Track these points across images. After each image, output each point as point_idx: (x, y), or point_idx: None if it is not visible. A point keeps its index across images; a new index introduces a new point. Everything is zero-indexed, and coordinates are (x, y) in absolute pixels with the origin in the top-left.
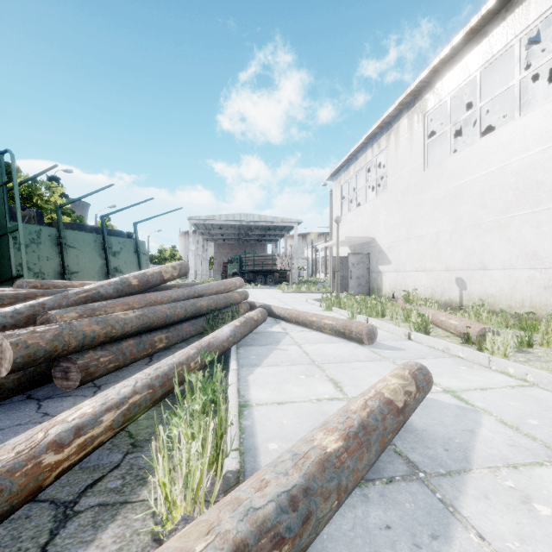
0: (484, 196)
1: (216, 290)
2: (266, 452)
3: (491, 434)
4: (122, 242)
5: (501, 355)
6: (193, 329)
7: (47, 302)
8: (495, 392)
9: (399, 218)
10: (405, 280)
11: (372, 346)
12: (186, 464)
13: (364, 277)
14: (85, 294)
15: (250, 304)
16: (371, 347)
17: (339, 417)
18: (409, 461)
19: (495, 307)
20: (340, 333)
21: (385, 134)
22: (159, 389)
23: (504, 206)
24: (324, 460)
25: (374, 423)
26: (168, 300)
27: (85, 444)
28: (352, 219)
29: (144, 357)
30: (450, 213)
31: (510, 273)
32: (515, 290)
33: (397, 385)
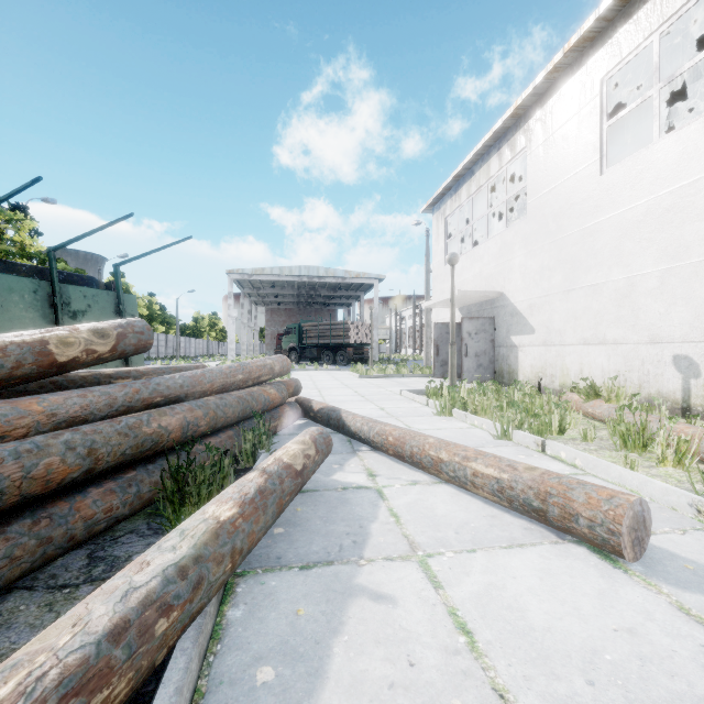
0: None
1: (221, 383)
2: None
3: None
4: (92, 296)
5: None
6: (125, 499)
7: None
8: None
9: (551, 258)
10: (563, 359)
11: (647, 567)
12: None
13: (486, 354)
14: None
15: (303, 405)
16: (649, 573)
17: None
18: None
19: None
20: (527, 508)
21: (523, 127)
22: None
23: None
24: None
25: None
26: (36, 425)
27: None
28: (464, 266)
29: None
30: (661, 240)
31: None
32: None
33: None
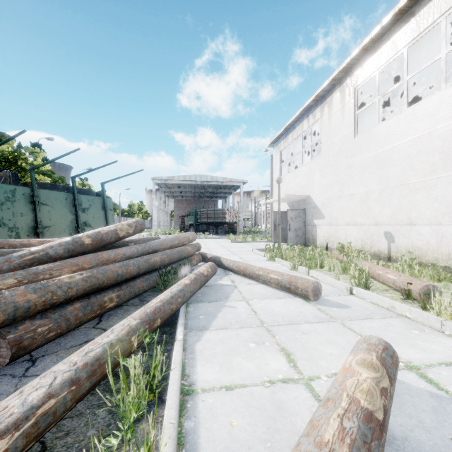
0: (411, 159)
1: (170, 244)
2: None
3: None
4: (91, 200)
5: (448, 316)
6: (146, 284)
7: None
8: None
9: (332, 179)
10: (338, 233)
11: (317, 302)
12: None
13: (301, 229)
14: (31, 256)
15: (202, 256)
16: (316, 303)
17: None
18: None
19: (422, 259)
20: (285, 288)
21: (319, 107)
22: (86, 381)
23: (430, 168)
24: None
25: None
26: (122, 258)
27: None
28: (290, 179)
29: (92, 319)
30: (379, 174)
31: (436, 229)
32: (441, 244)
33: (370, 382)
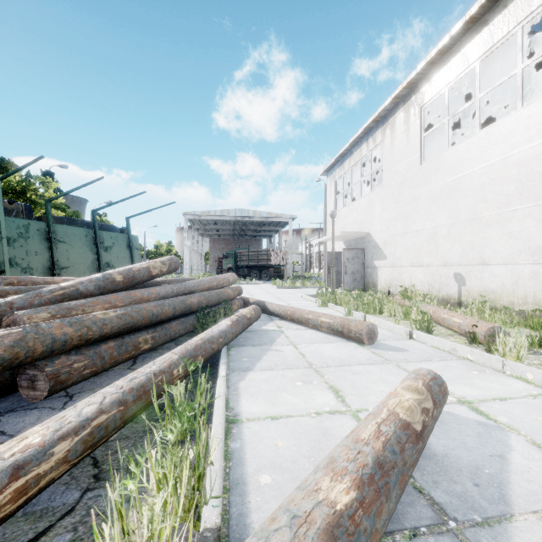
0: (484, 189)
1: (208, 286)
2: (256, 488)
3: (525, 461)
4: (115, 237)
5: (513, 358)
6: (182, 327)
7: (16, 301)
8: (516, 402)
9: (395, 213)
10: (401, 276)
11: (372, 346)
12: (148, 525)
13: (359, 272)
14: (62, 292)
15: (244, 300)
16: (371, 347)
17: (348, 450)
18: (433, 503)
19: (496, 303)
20: (338, 332)
21: (380, 128)
22: (132, 405)
23: (505, 199)
24: (334, 524)
25: (392, 457)
26: (156, 297)
27: (26, 487)
28: (347, 214)
29: (127, 360)
30: (448, 207)
31: (511, 269)
32: (517, 286)
33: (412, 402)
